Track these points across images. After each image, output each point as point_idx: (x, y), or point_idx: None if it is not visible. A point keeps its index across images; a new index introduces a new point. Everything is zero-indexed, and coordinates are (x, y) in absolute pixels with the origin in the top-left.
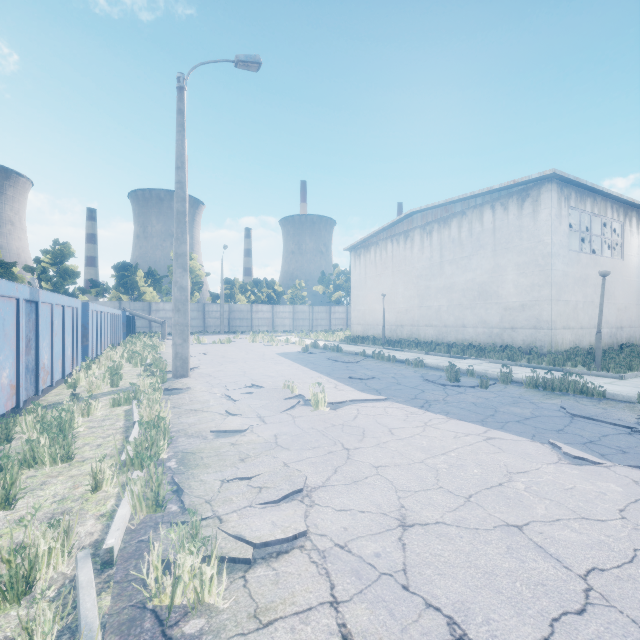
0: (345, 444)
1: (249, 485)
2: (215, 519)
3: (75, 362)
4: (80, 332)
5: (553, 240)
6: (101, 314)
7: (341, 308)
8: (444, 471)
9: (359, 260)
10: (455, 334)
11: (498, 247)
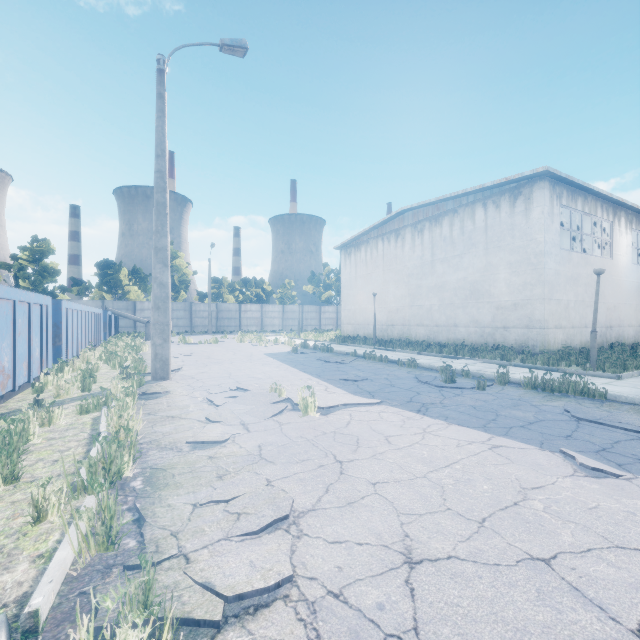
0: (337, 456)
1: (226, 510)
2: (180, 558)
3: (45, 364)
4: (51, 332)
5: (545, 238)
6: (77, 313)
7: (331, 308)
8: (450, 488)
9: (349, 259)
10: (447, 334)
11: (490, 245)
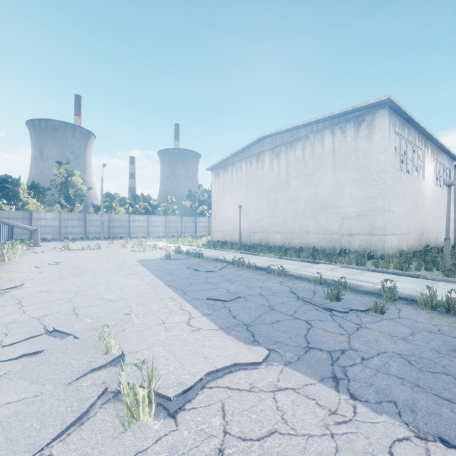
0: None
1: None
2: None
3: None
4: None
5: (386, 158)
6: None
7: (204, 218)
8: None
9: (218, 178)
10: (300, 239)
11: (337, 165)
